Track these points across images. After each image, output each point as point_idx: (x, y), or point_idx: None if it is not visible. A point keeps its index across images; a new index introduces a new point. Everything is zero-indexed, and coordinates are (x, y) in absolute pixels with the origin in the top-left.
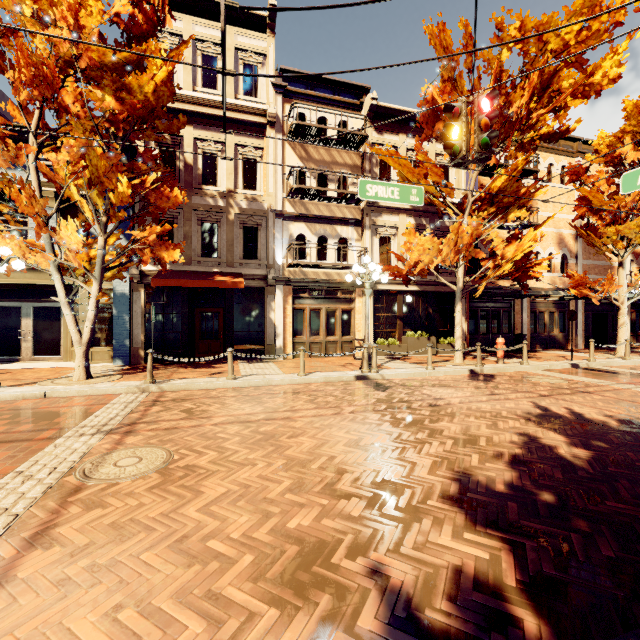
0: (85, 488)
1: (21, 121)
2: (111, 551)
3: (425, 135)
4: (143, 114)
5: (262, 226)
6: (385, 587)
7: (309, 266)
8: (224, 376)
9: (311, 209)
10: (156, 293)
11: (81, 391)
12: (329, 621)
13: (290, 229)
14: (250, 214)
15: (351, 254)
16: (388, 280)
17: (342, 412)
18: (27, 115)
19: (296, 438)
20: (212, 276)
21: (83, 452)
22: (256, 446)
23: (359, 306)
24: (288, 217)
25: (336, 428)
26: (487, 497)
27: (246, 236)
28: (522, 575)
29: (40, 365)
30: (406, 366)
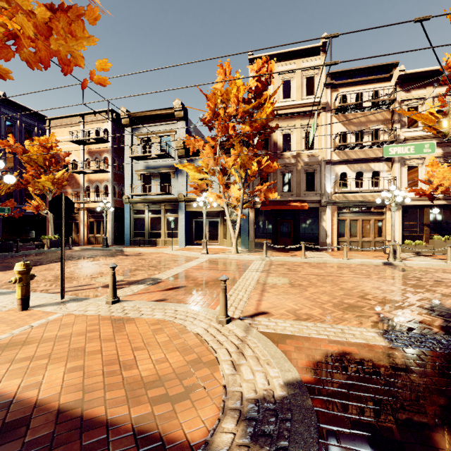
0: (267, 284)
1: (211, 143)
2: (286, 296)
3: (448, 88)
4: (260, 129)
5: (317, 171)
6: (381, 316)
7: (349, 192)
8: (299, 257)
9: (350, 155)
10: (259, 213)
11: (239, 257)
12: (359, 316)
13: (336, 170)
14: (310, 165)
15: (382, 181)
16: (415, 198)
17: (370, 277)
18: (214, 140)
19: (344, 282)
20: (289, 203)
21: (258, 276)
22: (325, 282)
23: (389, 217)
24: (334, 163)
25: (366, 282)
26: (445, 310)
27: (307, 178)
28: (443, 325)
29: (213, 247)
30: (428, 260)
